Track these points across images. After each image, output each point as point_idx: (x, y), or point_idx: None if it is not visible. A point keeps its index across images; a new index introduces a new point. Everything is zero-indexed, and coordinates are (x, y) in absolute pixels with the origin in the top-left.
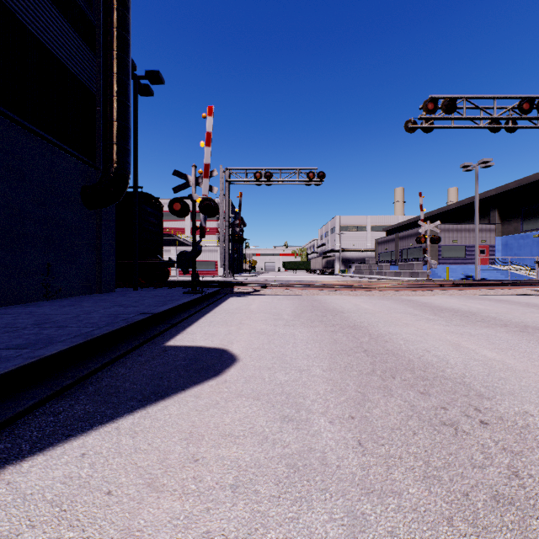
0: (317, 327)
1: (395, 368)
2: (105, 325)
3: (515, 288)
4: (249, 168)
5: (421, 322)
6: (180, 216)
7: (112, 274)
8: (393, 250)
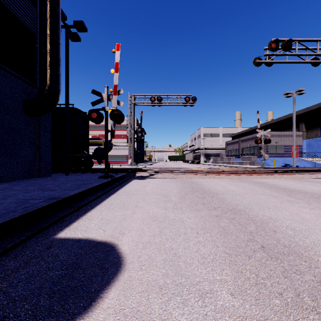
0: (201, 210)
1: None
2: None
3: None
4: (147, 95)
5: (286, 204)
6: (97, 122)
7: (49, 163)
8: (237, 148)
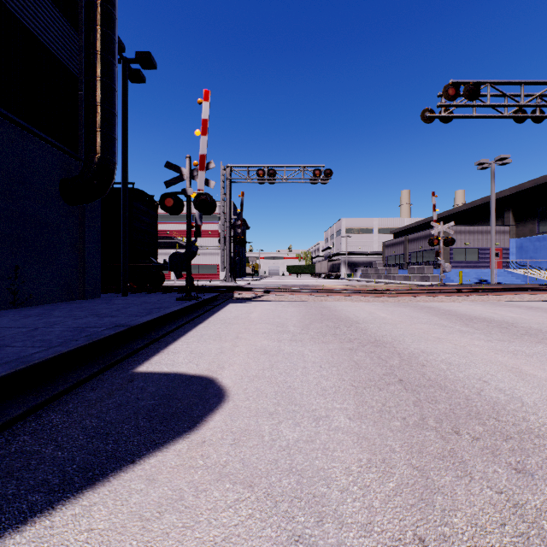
0: (330, 343)
1: (453, 413)
2: (58, 344)
3: (542, 293)
4: (251, 165)
5: (455, 335)
6: (173, 213)
7: (97, 278)
8: (402, 253)
